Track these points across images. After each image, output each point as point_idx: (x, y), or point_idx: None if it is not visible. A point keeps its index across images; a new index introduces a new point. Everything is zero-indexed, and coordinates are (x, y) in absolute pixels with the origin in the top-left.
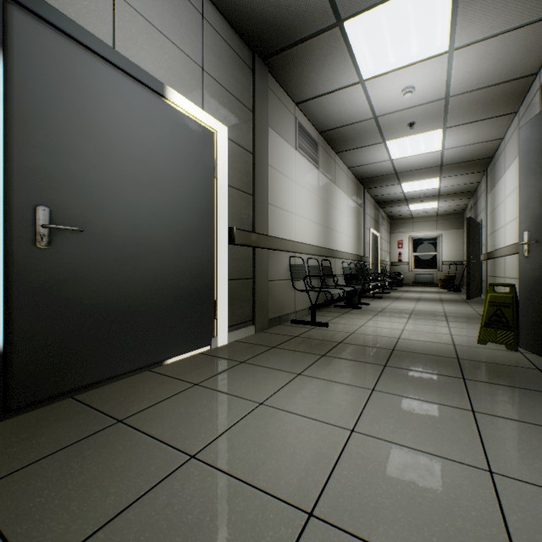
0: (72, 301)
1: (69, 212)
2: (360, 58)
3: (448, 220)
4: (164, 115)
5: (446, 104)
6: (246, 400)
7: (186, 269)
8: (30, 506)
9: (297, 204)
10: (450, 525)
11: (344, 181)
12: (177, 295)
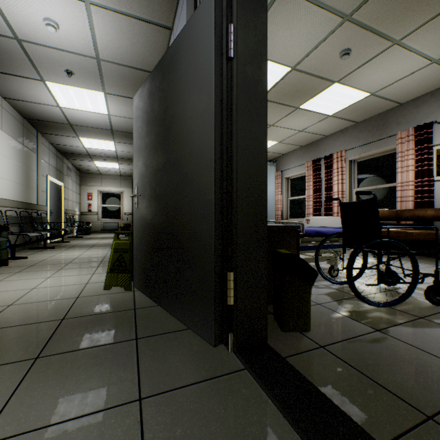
0: None
1: None
2: None
3: (129, 180)
4: None
5: (100, 67)
6: None
7: None
8: None
9: None
10: None
11: None
12: None
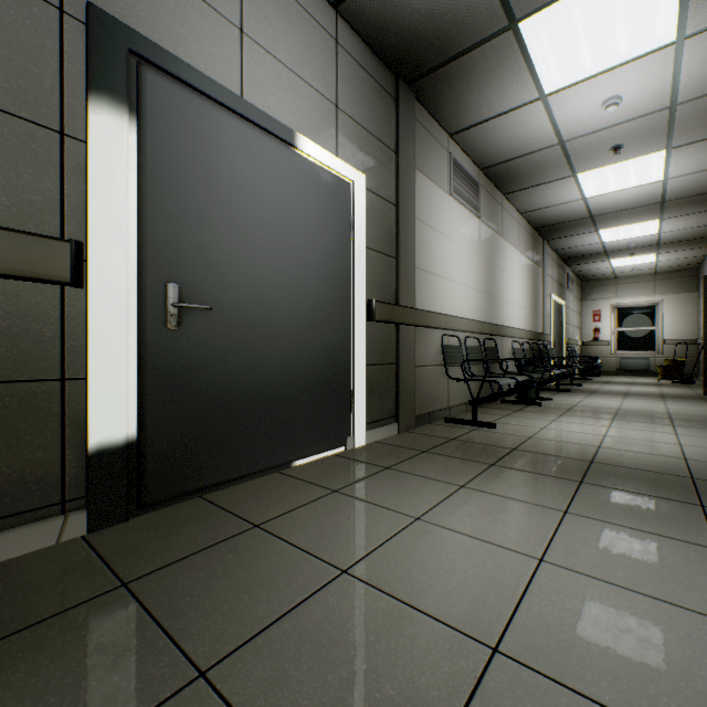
0: (200, 388)
1: (197, 289)
2: (541, 66)
3: (673, 280)
4: (294, 168)
5: (672, 115)
6: (398, 514)
7: (318, 352)
8: (183, 604)
9: (451, 266)
10: (686, 686)
11: (514, 232)
12: (308, 384)
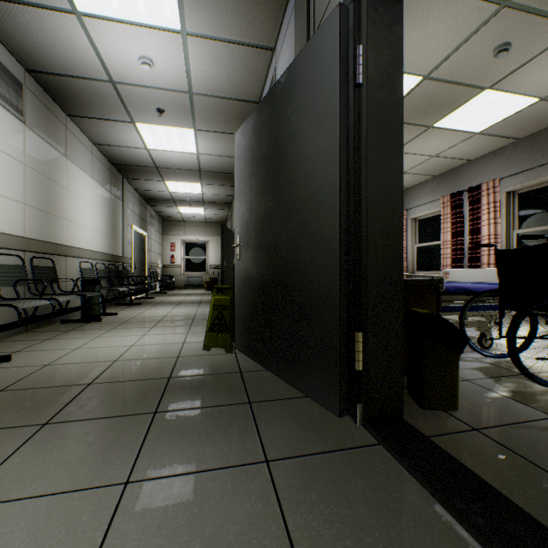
0: None
1: None
2: None
3: (215, 228)
4: None
5: (192, 101)
6: None
7: None
8: None
9: None
10: None
11: (86, 158)
12: None
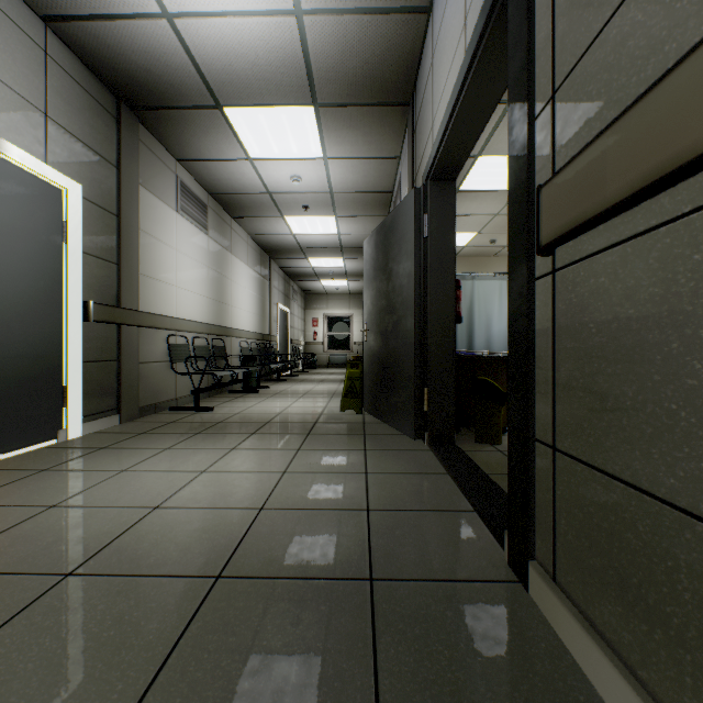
0: None
1: None
2: (245, 140)
3: (360, 299)
4: None
5: (333, 197)
6: (107, 471)
7: (23, 350)
8: None
9: (180, 275)
10: (244, 493)
11: (243, 250)
12: (10, 381)
